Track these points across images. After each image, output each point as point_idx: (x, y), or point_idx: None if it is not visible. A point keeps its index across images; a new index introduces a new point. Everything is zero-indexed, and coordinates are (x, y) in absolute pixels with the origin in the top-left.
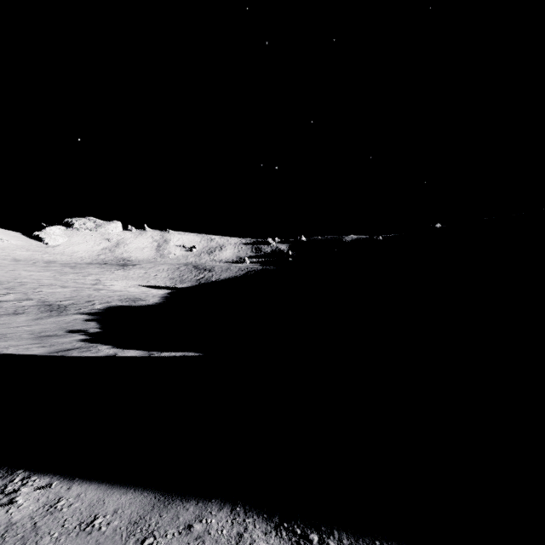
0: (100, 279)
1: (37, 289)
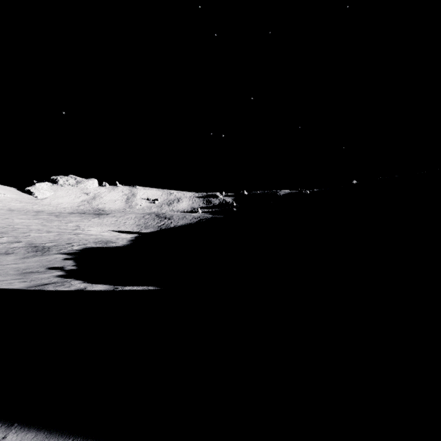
0: (79, 226)
1: (27, 234)
